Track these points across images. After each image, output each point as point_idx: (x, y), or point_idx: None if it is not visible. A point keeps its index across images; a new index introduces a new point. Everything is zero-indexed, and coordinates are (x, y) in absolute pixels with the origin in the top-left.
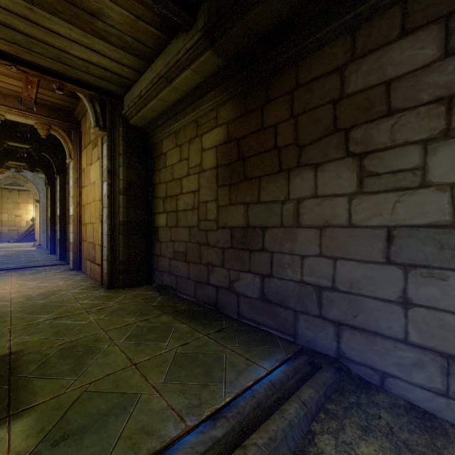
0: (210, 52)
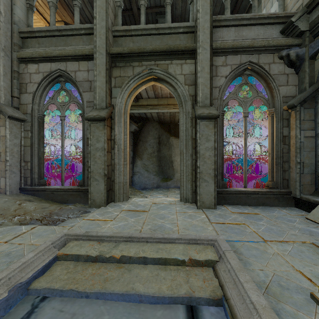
0: None
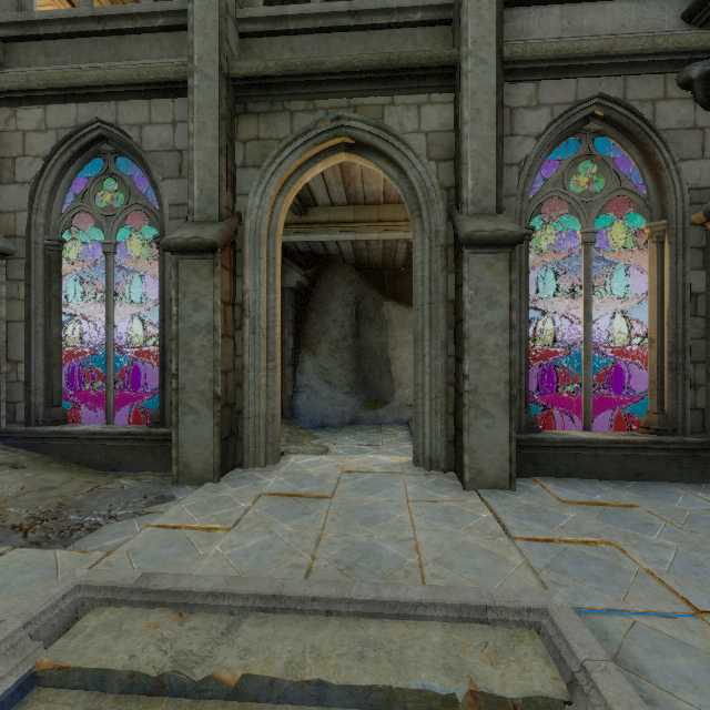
0: None
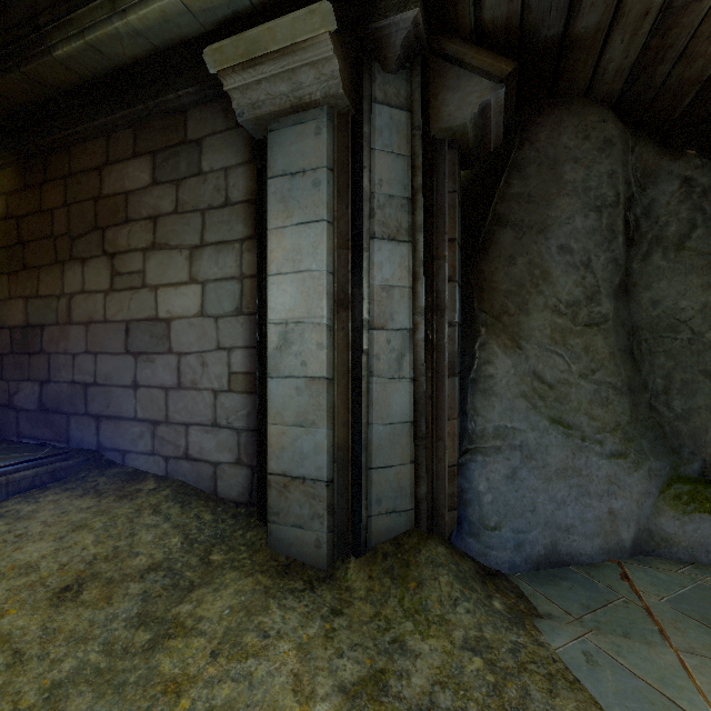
0: None
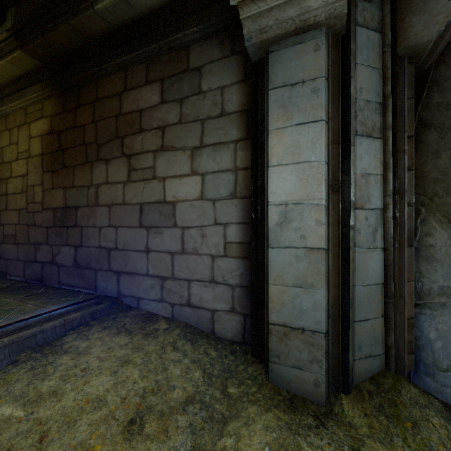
0: (21, 52)
